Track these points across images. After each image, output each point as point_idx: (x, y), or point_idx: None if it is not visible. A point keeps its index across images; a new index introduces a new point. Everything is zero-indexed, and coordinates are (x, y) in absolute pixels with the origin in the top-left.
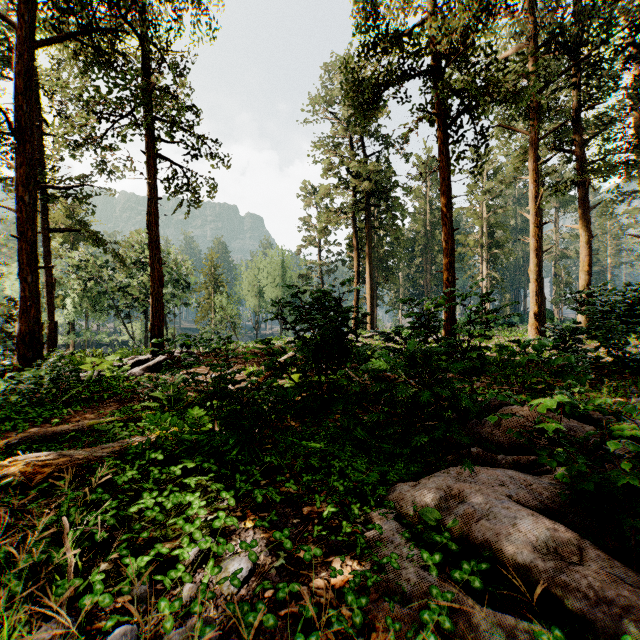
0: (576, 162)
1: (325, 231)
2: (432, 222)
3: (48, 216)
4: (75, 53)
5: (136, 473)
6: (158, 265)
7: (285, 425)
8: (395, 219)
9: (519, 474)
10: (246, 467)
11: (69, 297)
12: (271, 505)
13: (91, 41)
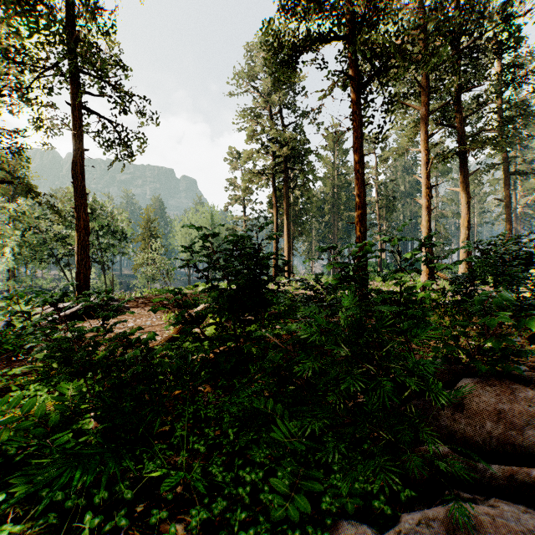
0: (458, 135)
1: (249, 190)
2: (339, 185)
3: None
4: None
5: None
6: (84, 214)
7: (193, 390)
8: (309, 180)
9: None
10: (112, 487)
11: (9, 246)
12: None
13: None
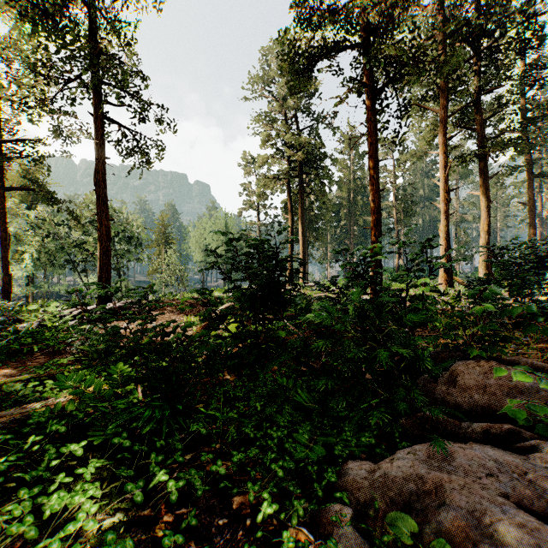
0: (478, 138)
1: (263, 195)
2: (355, 190)
3: (3, 175)
4: (21, 14)
5: (24, 455)
6: (106, 221)
7: (220, 379)
8: (324, 185)
9: (504, 455)
10: (167, 440)
11: (28, 252)
12: (193, 494)
13: (37, 4)
